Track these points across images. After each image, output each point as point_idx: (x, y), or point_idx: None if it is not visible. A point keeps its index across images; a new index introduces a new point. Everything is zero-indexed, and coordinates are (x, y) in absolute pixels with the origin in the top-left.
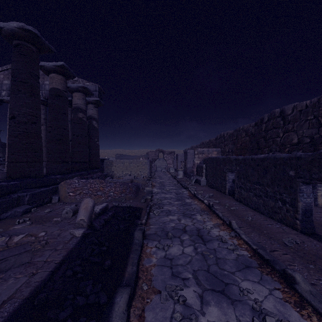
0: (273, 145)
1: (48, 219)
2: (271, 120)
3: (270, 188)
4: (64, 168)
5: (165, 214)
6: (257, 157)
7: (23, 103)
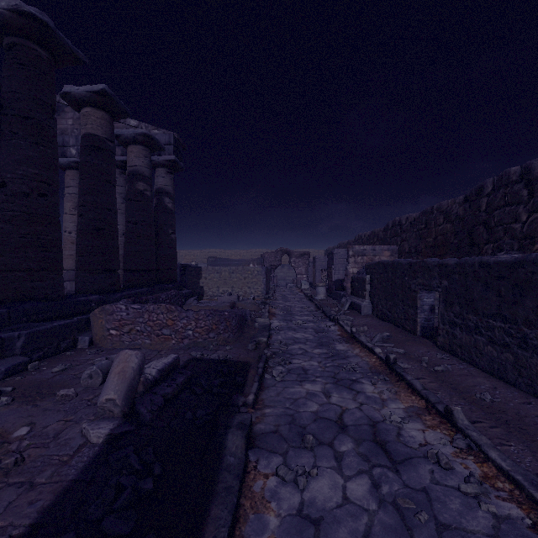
0: (505, 238)
1: (50, 390)
2: (501, 189)
3: (536, 330)
4: (108, 282)
5: (296, 378)
6: (496, 260)
7: (21, 157)
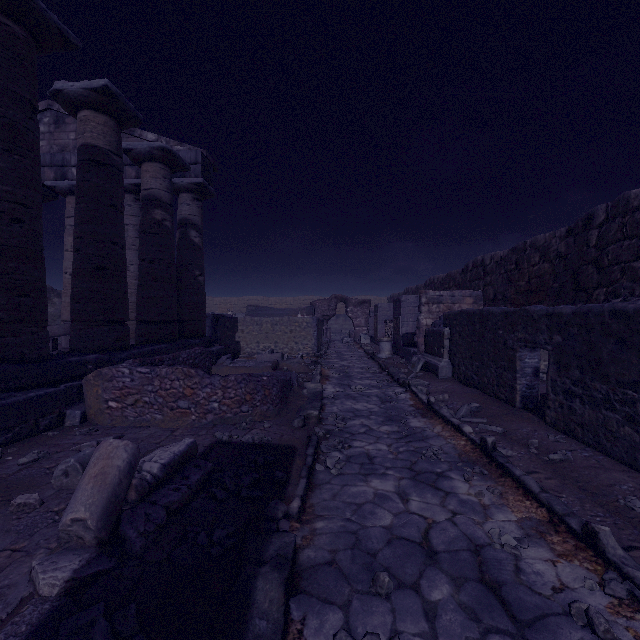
0: (623, 281)
1: (7, 494)
2: (618, 218)
3: None
4: (112, 337)
5: (358, 471)
6: (638, 308)
7: None
